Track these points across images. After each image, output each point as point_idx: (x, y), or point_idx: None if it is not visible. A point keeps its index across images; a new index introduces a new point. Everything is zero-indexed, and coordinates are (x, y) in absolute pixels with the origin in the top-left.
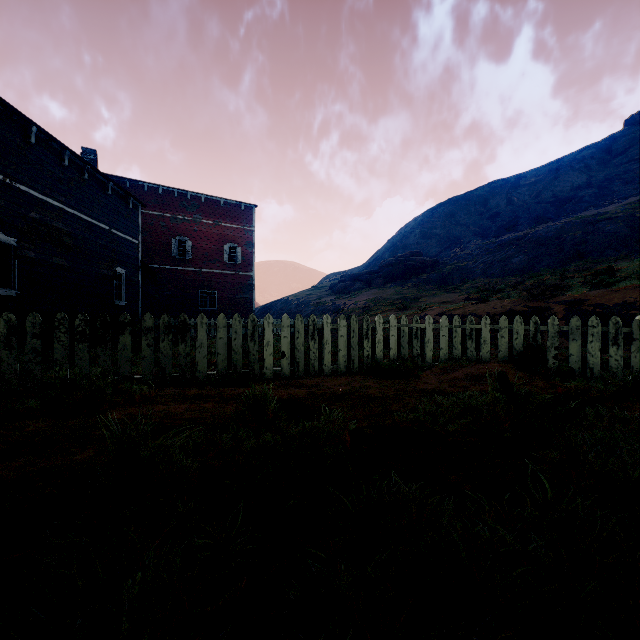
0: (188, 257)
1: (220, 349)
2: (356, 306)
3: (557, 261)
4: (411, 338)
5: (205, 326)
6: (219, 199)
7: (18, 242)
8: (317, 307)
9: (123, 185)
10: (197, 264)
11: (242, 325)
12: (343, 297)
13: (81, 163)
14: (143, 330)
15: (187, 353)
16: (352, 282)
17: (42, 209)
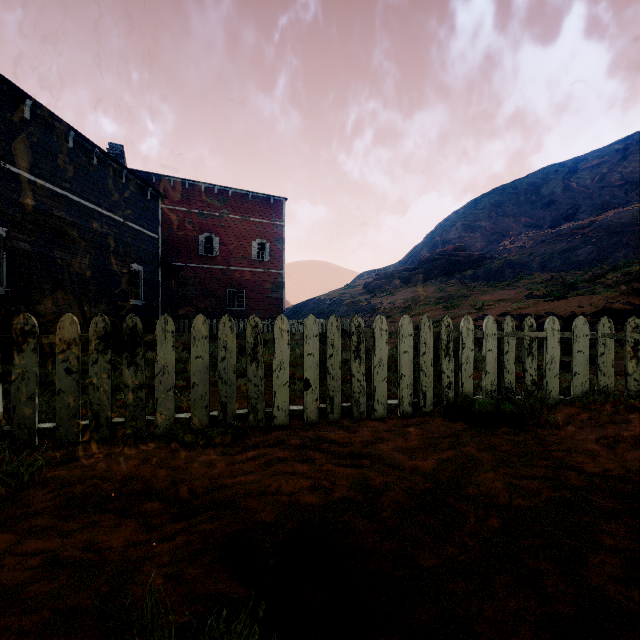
0: (215, 254)
1: (197, 376)
2: (394, 305)
3: (637, 251)
4: (478, 345)
5: (171, 336)
6: (247, 193)
7: (8, 232)
8: (351, 307)
9: (149, 180)
10: (224, 262)
11: (236, 334)
12: (379, 296)
13: (89, 146)
14: (58, 344)
15: (138, 384)
16: (388, 280)
17: (40, 195)
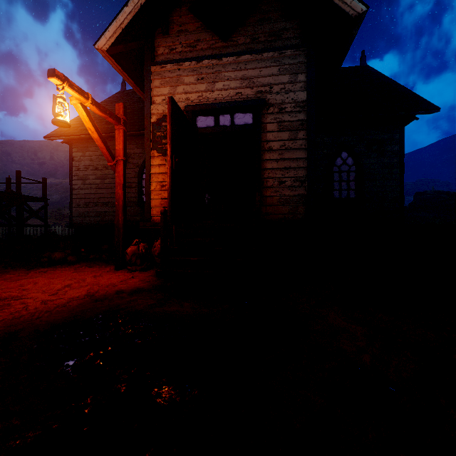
0: None
1: None
2: None
3: None
4: None
5: None
6: None
7: None
8: None
9: None
10: None
11: None
12: None
13: None
14: None
15: None
16: None
17: None
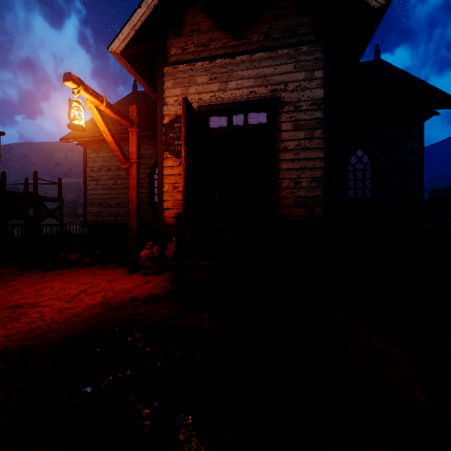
0: None
1: None
2: None
3: None
4: None
5: None
6: None
7: None
8: None
9: None
10: None
11: None
12: None
13: None
14: None
15: None
16: None
17: None
